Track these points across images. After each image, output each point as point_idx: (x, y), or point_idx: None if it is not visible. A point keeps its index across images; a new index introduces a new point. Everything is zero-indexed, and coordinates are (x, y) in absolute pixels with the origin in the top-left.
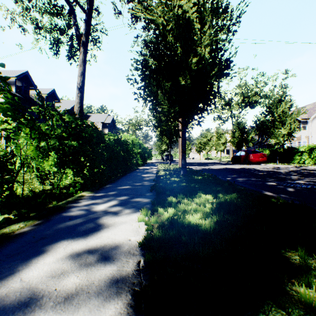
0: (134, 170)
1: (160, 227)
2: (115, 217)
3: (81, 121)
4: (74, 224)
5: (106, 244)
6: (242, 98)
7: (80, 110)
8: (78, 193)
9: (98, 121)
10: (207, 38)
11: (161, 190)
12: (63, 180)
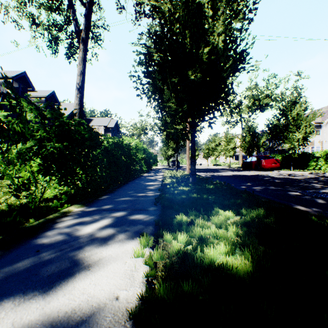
0: (137, 177)
1: (167, 274)
2: (103, 247)
3: (70, 118)
4: (39, 262)
5: (75, 309)
6: (252, 101)
7: (80, 112)
8: (64, 207)
9: (100, 125)
10: (221, 24)
11: (167, 203)
12: (51, 190)
